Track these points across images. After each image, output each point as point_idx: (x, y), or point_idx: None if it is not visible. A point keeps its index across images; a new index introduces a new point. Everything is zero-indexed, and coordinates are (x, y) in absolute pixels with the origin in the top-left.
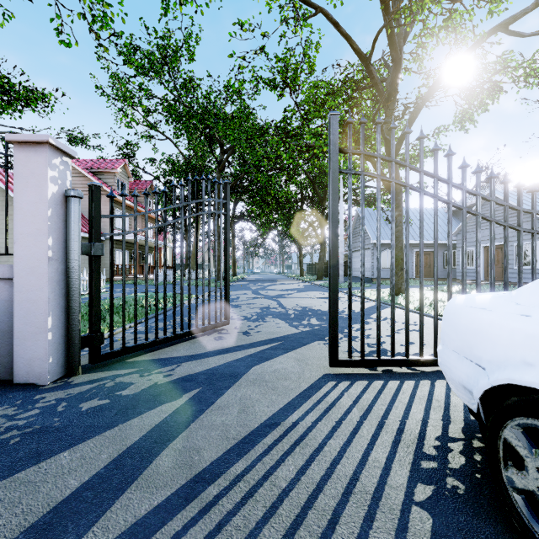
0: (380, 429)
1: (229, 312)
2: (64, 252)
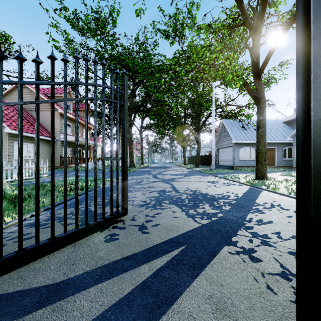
0: None
1: (126, 203)
2: None
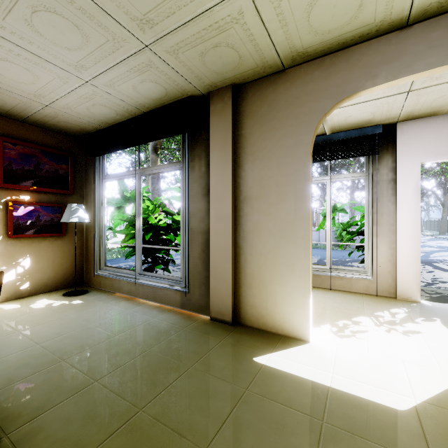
0: None
1: None
2: None
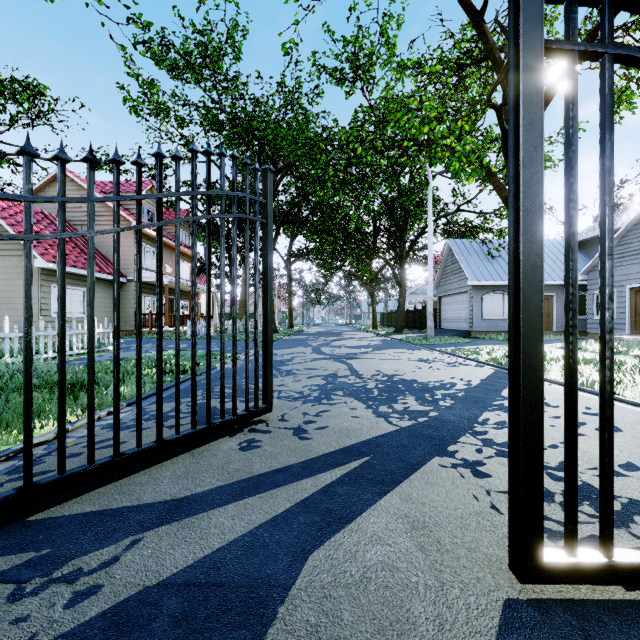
0: None
1: (271, 391)
2: None
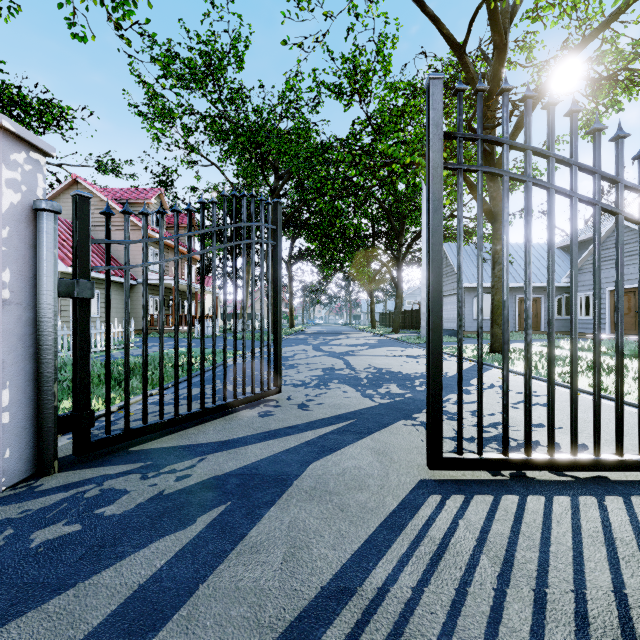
0: (541, 611)
1: (280, 377)
2: (32, 292)
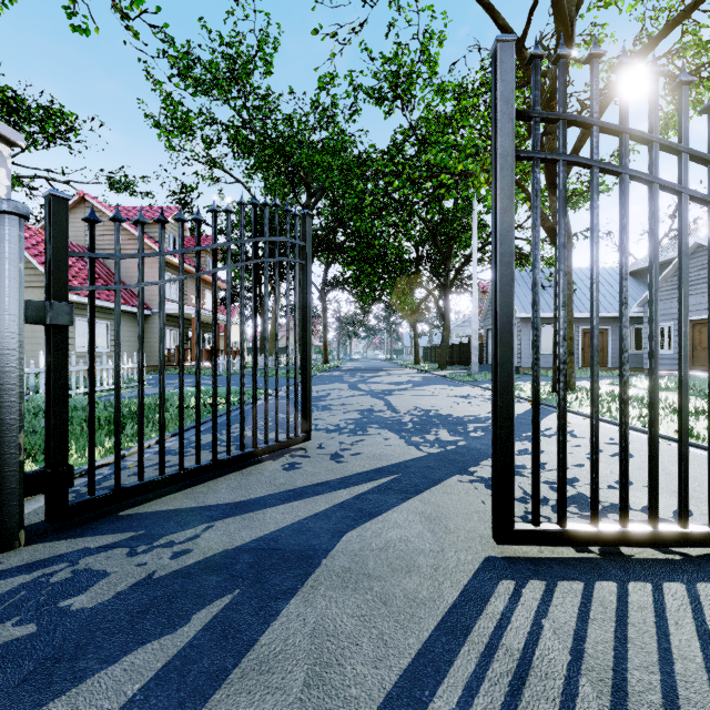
0: None
1: (310, 421)
2: None
